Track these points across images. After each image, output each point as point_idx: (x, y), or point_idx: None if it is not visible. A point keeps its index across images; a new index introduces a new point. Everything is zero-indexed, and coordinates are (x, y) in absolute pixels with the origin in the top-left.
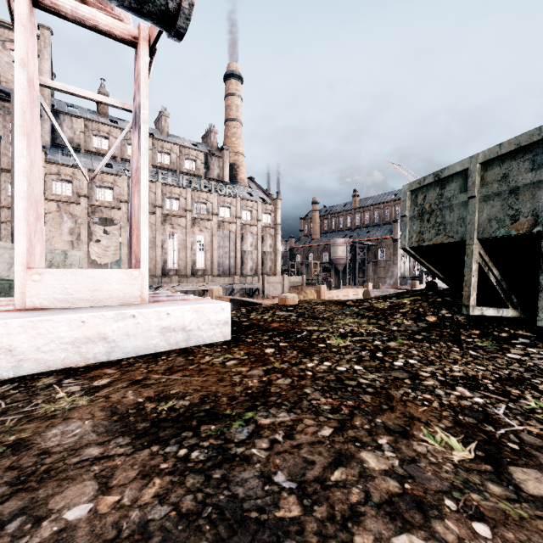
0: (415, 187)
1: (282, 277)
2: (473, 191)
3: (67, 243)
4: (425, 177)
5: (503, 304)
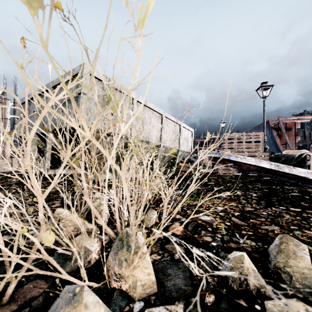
0: (21, 102)
1: (10, 160)
2: (34, 109)
3: None
4: (24, 98)
5: (57, 166)
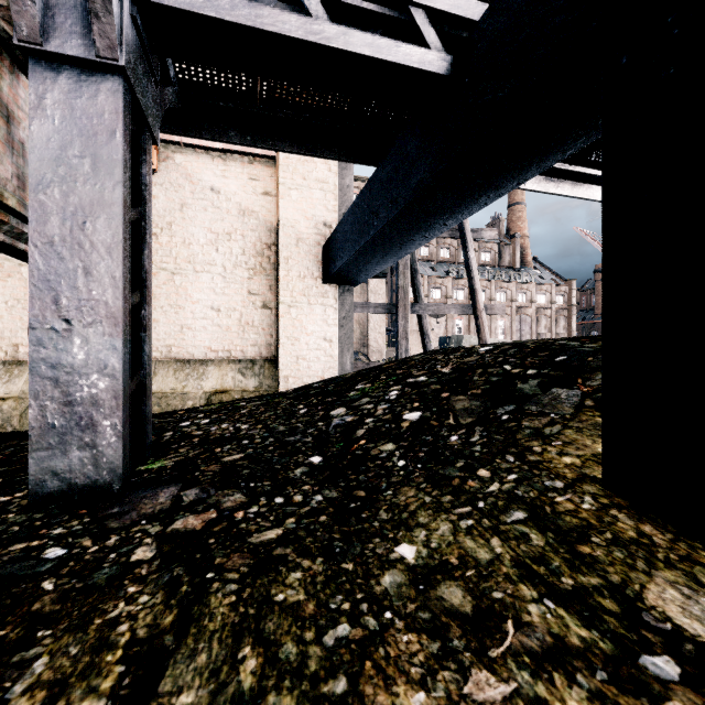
0: None
1: None
2: None
3: (415, 332)
4: None
5: None
